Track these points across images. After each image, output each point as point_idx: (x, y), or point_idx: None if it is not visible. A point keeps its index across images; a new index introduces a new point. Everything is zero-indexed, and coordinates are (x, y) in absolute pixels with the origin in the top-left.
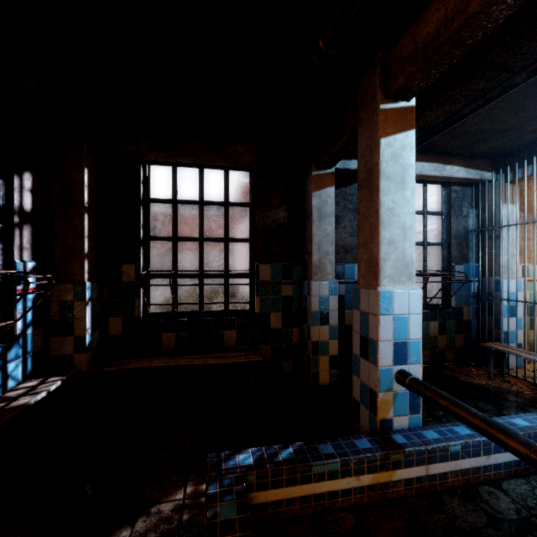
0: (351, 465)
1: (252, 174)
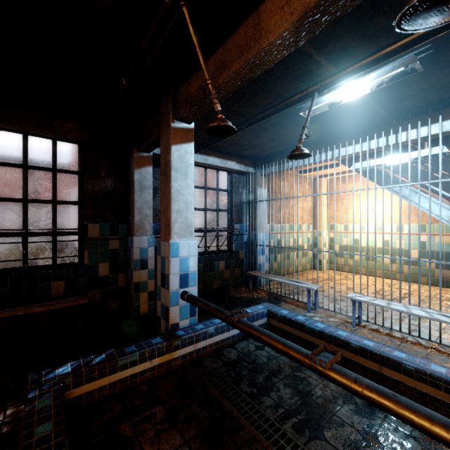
0: (146, 354)
1: (82, 147)
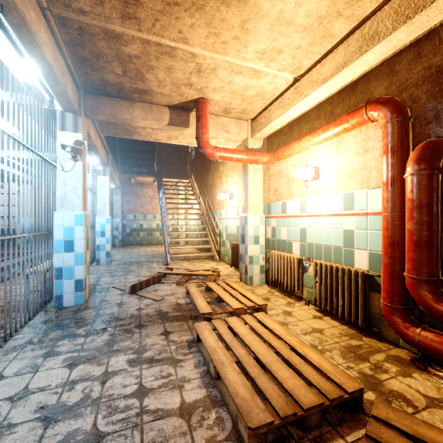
0: None
1: None
